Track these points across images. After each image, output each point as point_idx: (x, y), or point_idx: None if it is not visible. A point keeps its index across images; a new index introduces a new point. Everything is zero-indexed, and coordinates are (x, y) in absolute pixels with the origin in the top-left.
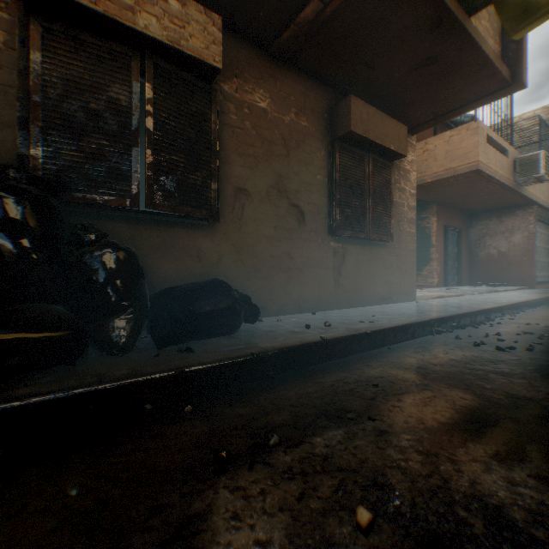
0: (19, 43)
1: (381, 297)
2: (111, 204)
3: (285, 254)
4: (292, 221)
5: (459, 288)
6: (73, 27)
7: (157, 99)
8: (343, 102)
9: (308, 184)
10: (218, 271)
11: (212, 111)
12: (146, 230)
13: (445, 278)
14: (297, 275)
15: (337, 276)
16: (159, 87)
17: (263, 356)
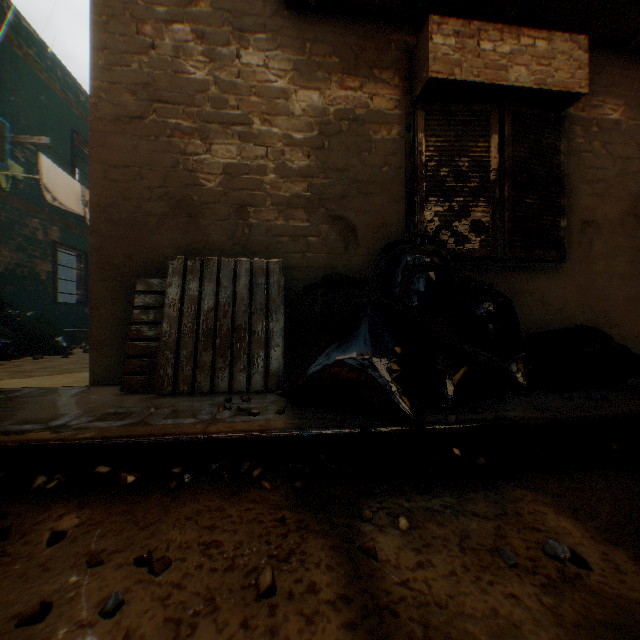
0: (405, 130)
1: None
2: (473, 255)
3: None
4: None
5: None
6: (445, 102)
7: (513, 146)
8: None
9: None
10: (561, 317)
11: (559, 141)
12: (493, 277)
13: None
14: None
15: None
16: (514, 133)
17: None
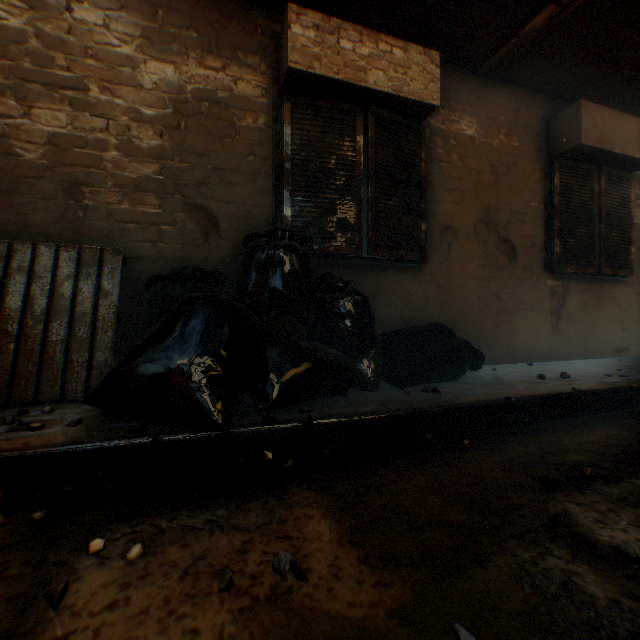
0: (273, 121)
1: (613, 347)
2: (340, 253)
3: (493, 295)
4: (501, 258)
5: None
6: (312, 97)
7: (377, 148)
8: (566, 110)
9: (519, 213)
10: (425, 315)
11: (422, 149)
12: (362, 275)
13: None
14: (506, 320)
15: (554, 321)
16: (378, 136)
17: (517, 402)
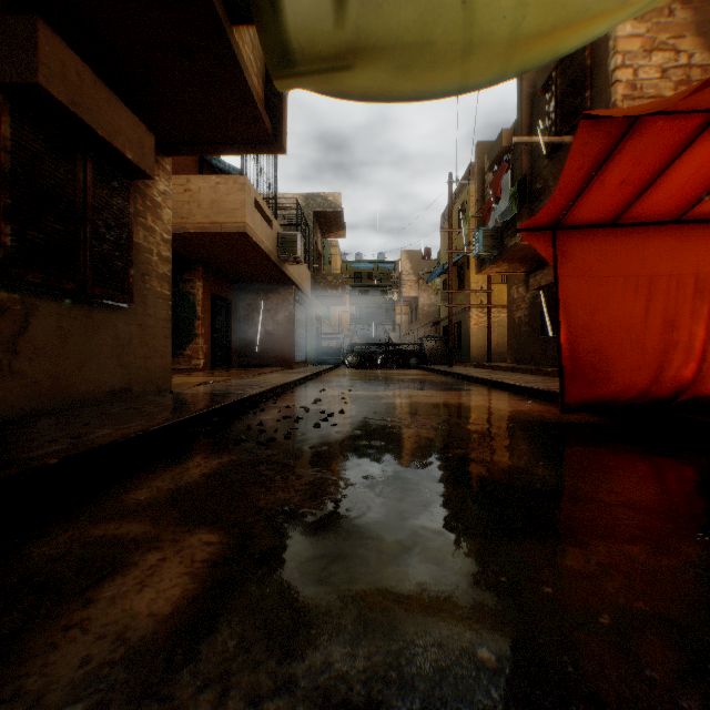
0: None
1: (113, 389)
2: None
3: None
4: None
5: (228, 371)
6: None
7: None
8: (22, 22)
9: None
10: None
11: None
12: None
13: (214, 359)
14: None
15: (10, 356)
16: None
17: None
